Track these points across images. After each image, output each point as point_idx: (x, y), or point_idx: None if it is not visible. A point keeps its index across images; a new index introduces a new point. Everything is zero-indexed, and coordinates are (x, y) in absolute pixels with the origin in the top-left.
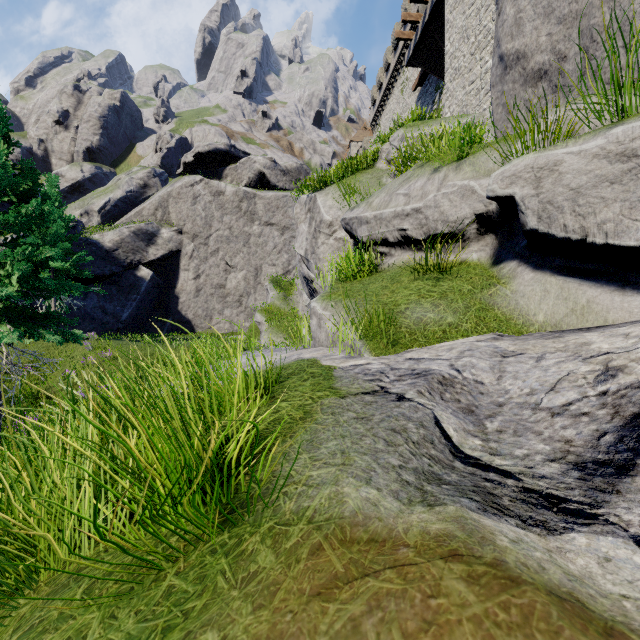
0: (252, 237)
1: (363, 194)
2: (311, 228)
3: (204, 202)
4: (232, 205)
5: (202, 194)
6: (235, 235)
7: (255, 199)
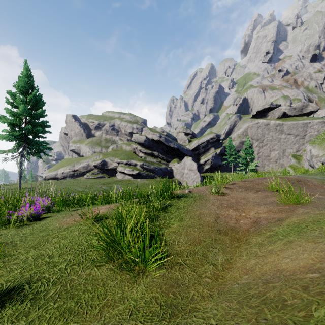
0: (281, 139)
1: (324, 149)
2: (310, 155)
3: (261, 128)
4: (273, 128)
5: (260, 126)
6: (274, 139)
7: (283, 125)
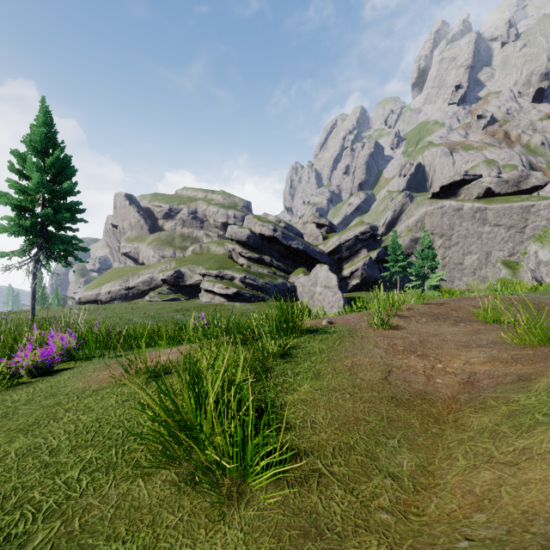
0: (483, 234)
1: None
2: (536, 260)
3: (448, 216)
4: (468, 216)
5: (447, 211)
6: (470, 233)
7: (486, 211)
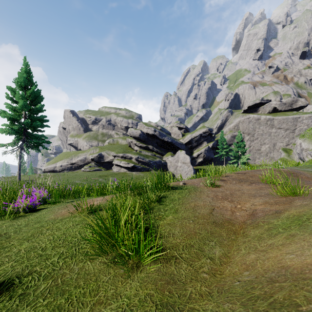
0: (272, 133)
1: None
2: (301, 148)
3: (252, 123)
4: (263, 123)
5: (251, 120)
6: (265, 133)
7: (273, 120)
